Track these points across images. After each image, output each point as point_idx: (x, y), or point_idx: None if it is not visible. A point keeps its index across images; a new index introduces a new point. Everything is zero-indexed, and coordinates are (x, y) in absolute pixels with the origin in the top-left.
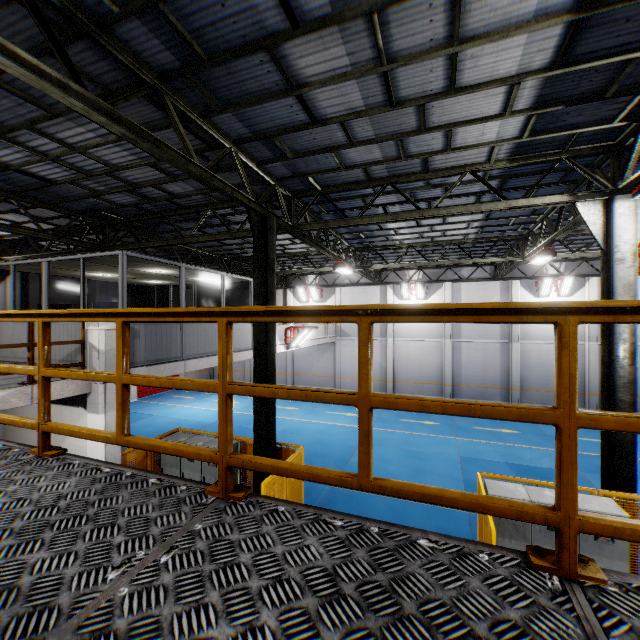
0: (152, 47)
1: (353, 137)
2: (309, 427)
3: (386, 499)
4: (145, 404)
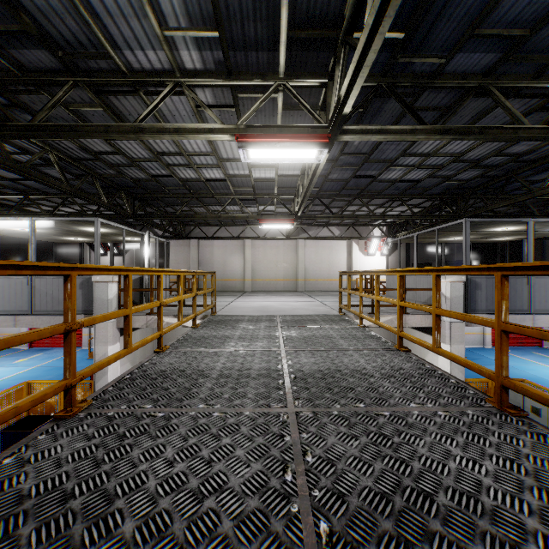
0: (474, 61)
1: None
2: None
3: None
4: None
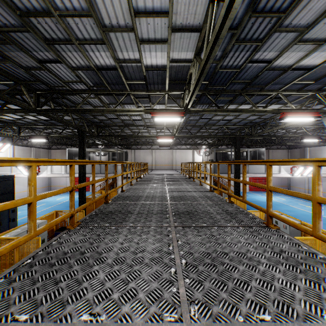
0: (200, 124)
1: (243, 118)
2: (301, 212)
3: None
4: (249, 193)
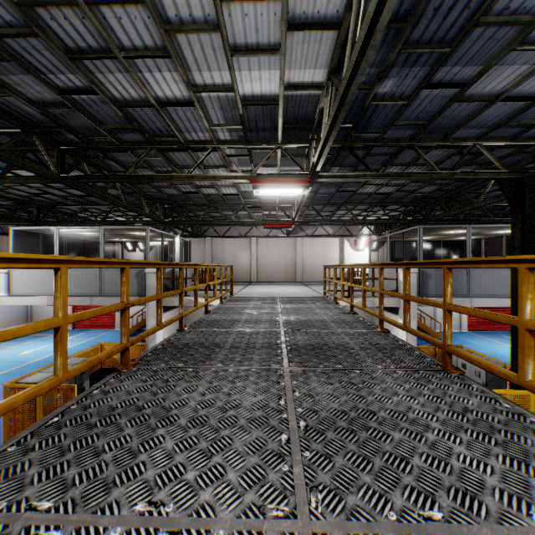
0: (400, 133)
1: None
2: None
3: None
4: (472, 336)
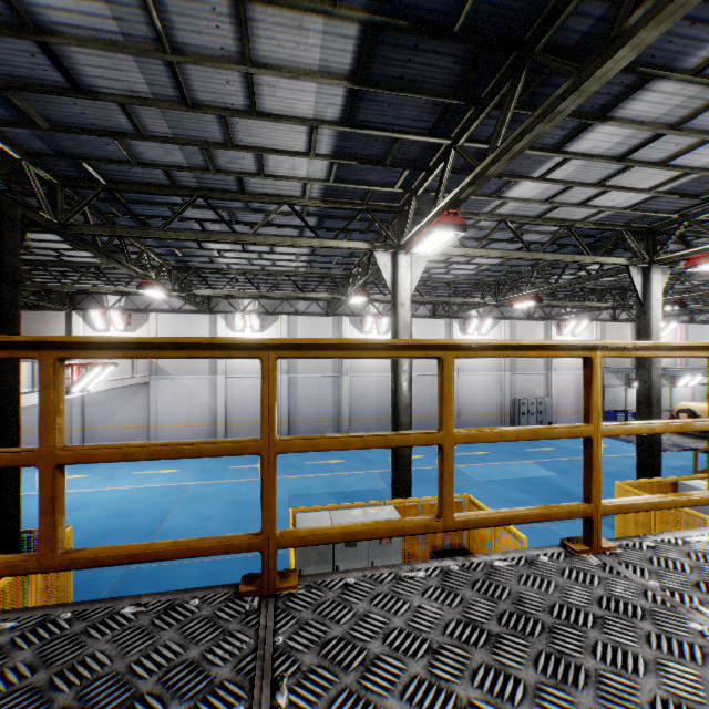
0: None
1: (143, 128)
2: (103, 497)
3: (201, 563)
4: None
